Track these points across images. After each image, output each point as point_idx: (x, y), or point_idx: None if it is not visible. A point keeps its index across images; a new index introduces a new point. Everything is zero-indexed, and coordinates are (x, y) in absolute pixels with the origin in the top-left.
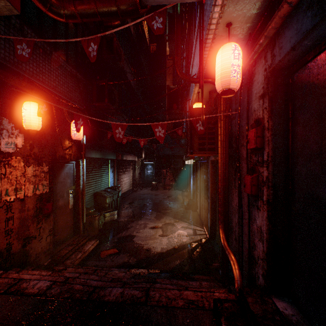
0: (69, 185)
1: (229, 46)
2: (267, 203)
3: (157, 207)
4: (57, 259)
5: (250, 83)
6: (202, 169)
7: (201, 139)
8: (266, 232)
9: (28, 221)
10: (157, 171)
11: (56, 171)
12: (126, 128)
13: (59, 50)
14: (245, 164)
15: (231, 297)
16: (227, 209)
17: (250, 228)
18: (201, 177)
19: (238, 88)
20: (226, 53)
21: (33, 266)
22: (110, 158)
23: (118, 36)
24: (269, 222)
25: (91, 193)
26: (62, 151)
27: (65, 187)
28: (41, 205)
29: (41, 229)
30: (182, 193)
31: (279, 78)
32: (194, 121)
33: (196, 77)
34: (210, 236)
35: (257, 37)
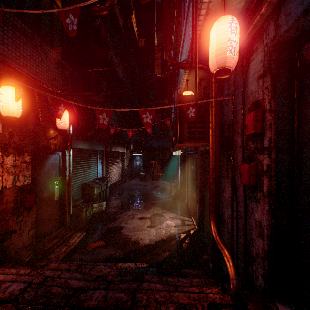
0: (54, 176)
1: (225, 19)
2: (268, 195)
3: (145, 197)
4: (40, 253)
5: (246, 64)
6: (190, 160)
7: (190, 128)
8: (268, 228)
9: (7, 215)
10: (145, 163)
11: (40, 161)
12: (111, 114)
13: (43, 35)
14: (240, 152)
15: (226, 298)
16: (219, 200)
17: (247, 222)
18: (189, 168)
19: (234, 67)
20: (223, 26)
21: (13, 262)
22: (99, 149)
23: (107, 28)
24: (272, 217)
25: (79, 184)
26: (47, 141)
27: (50, 178)
28: (22, 197)
29: (22, 223)
30: (170, 183)
31: (283, 53)
32: (185, 107)
33: (186, 63)
34: (198, 227)
35: (255, 11)
